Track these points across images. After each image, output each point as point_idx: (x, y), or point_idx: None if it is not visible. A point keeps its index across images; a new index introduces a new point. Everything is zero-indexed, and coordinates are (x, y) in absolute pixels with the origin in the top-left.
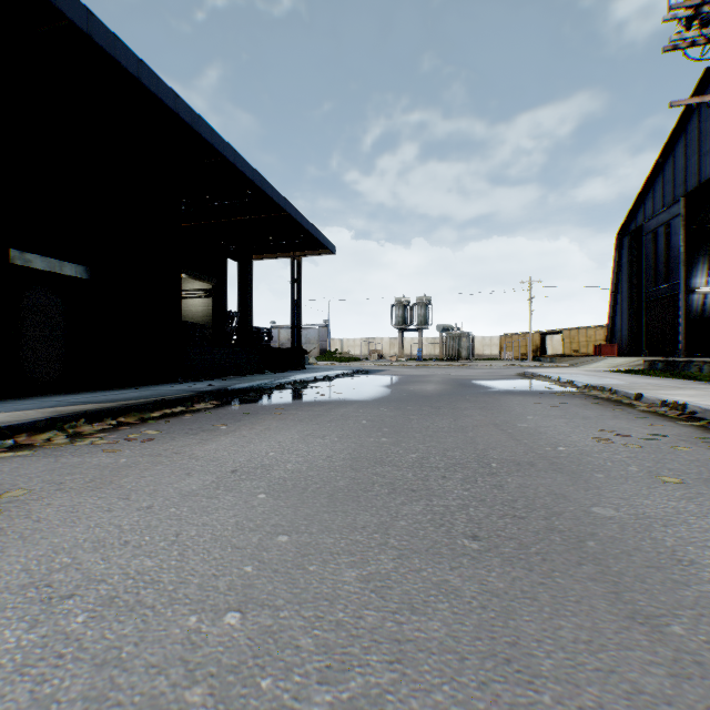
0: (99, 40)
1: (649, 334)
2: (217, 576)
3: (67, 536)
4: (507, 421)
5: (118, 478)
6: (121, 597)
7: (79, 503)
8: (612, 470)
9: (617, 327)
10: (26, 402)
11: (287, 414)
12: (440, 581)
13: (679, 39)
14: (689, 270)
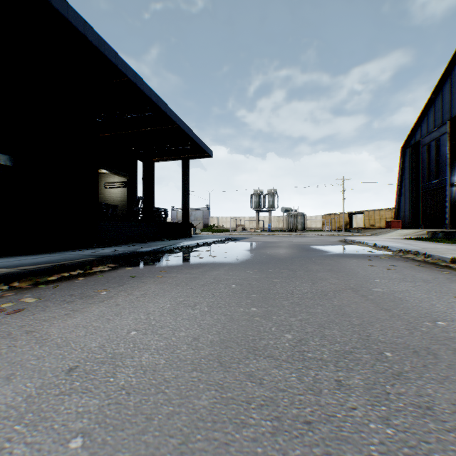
0: None
1: (424, 213)
2: None
3: None
4: (360, 284)
5: None
6: None
7: None
8: None
9: (401, 209)
10: None
11: (168, 277)
12: None
13: None
14: (450, 171)
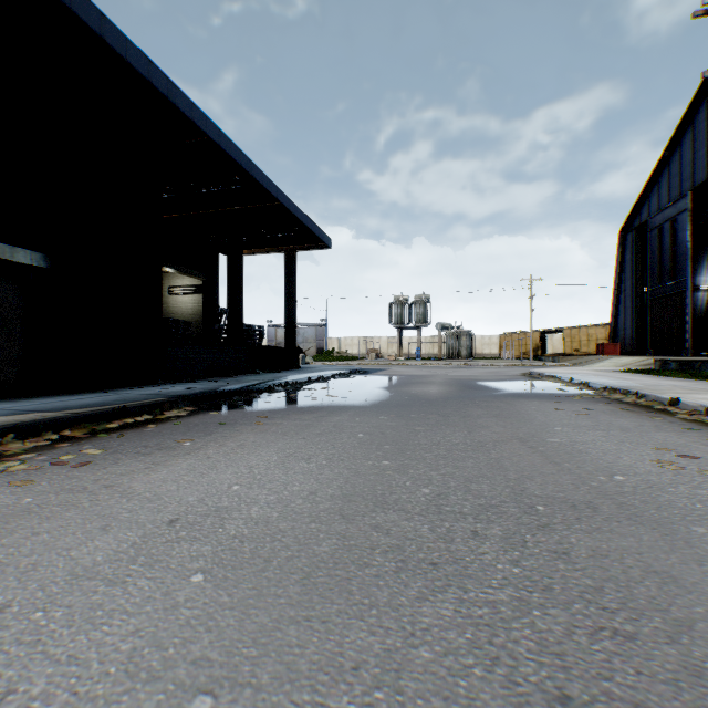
0: None
1: (654, 333)
2: None
3: None
4: (532, 433)
5: None
6: None
7: None
8: None
9: (620, 326)
10: None
11: (270, 424)
12: None
13: None
14: (694, 267)
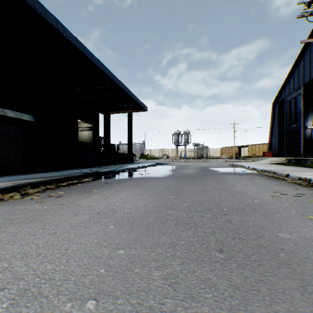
0: (38, 10)
1: (287, 147)
2: (85, 275)
3: (9, 250)
4: (228, 187)
5: (41, 217)
6: (30, 289)
7: (19, 230)
8: (283, 212)
9: (272, 144)
10: (4, 178)
11: (125, 183)
12: (206, 279)
13: (304, 12)
14: (305, 118)
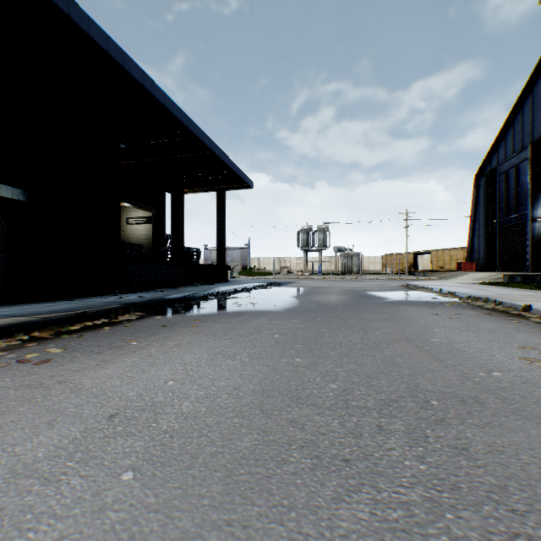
0: None
1: (502, 254)
2: None
3: None
4: (417, 334)
5: None
6: None
7: None
8: None
9: (475, 249)
10: None
11: (203, 326)
12: None
13: None
14: (532, 203)
